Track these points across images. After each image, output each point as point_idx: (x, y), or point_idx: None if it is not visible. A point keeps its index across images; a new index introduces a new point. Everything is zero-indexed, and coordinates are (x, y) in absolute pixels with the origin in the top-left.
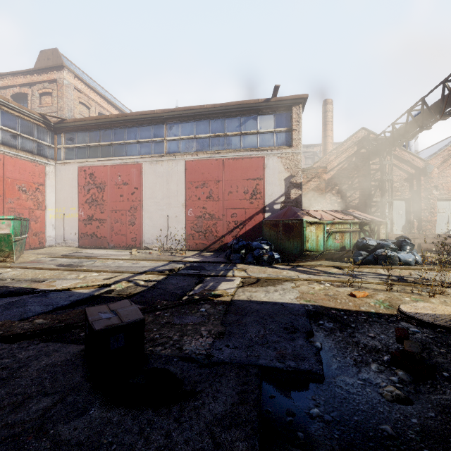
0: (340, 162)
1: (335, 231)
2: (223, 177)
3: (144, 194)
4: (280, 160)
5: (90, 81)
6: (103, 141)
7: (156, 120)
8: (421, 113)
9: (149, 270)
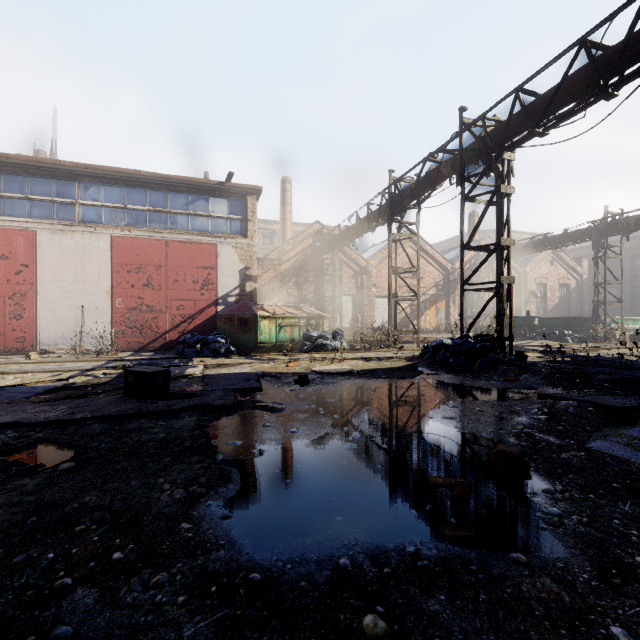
0: (297, 253)
1: (286, 325)
2: (167, 262)
3: (39, 275)
4: (234, 250)
5: None
6: None
7: (61, 174)
8: (357, 223)
9: (96, 367)
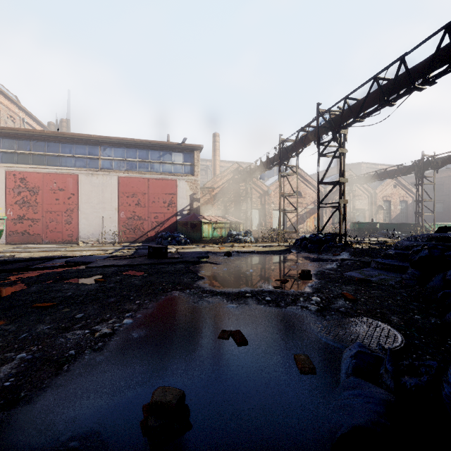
0: (223, 183)
1: (217, 227)
2: (148, 191)
3: (80, 199)
4: (187, 183)
5: None
6: (36, 151)
7: (91, 142)
8: (260, 165)
9: (121, 249)
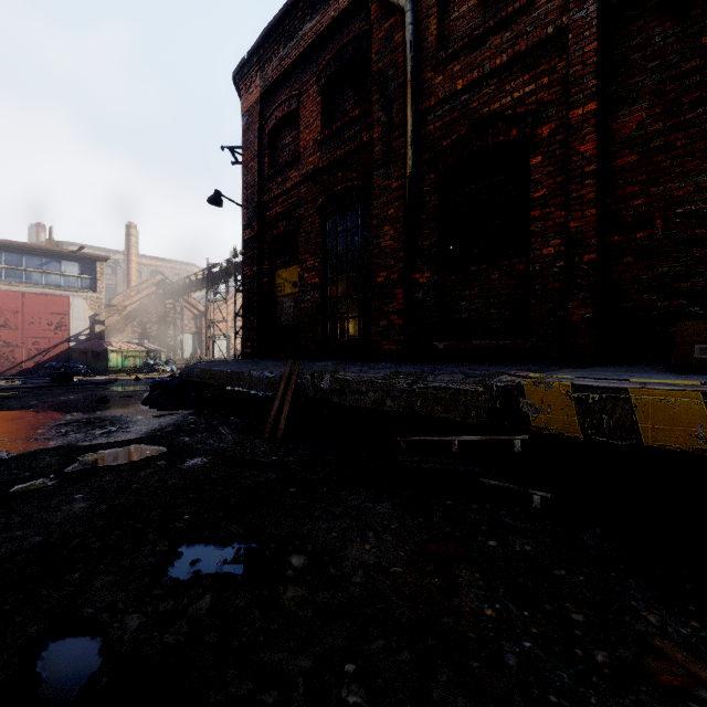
0: (141, 298)
1: (130, 356)
2: (24, 308)
3: None
4: (85, 301)
5: None
6: None
7: None
8: (190, 284)
9: None
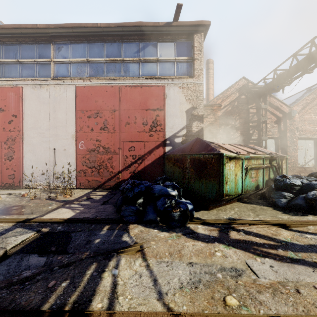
0: (225, 105)
1: (251, 168)
2: (120, 106)
3: (24, 123)
4: (181, 90)
5: None
6: None
7: (40, 38)
8: (308, 56)
9: None
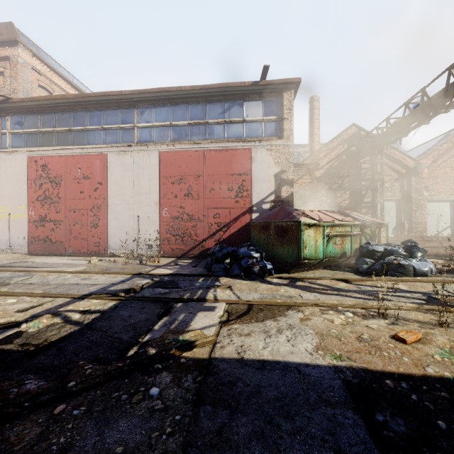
0: (330, 160)
1: (335, 235)
2: (204, 171)
3: (109, 191)
4: (269, 153)
5: (55, 64)
6: (60, 127)
7: (124, 103)
8: (421, 106)
9: (98, 291)
